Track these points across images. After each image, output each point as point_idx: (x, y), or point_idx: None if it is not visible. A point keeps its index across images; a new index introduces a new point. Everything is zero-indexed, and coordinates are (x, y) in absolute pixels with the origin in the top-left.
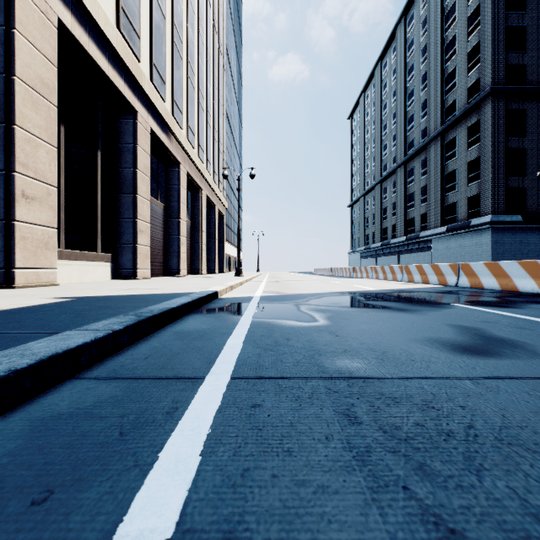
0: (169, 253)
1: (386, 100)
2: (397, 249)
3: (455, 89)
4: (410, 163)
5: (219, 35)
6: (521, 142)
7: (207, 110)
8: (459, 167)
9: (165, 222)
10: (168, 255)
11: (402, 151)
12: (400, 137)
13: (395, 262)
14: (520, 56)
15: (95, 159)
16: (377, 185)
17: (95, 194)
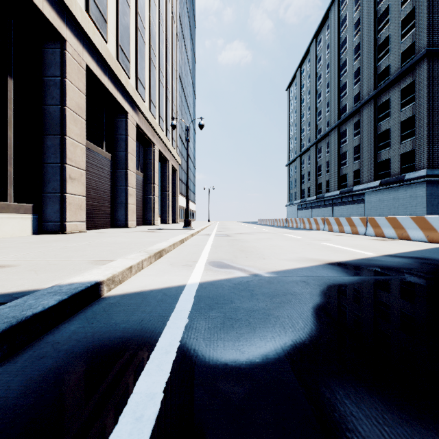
0: (116, 204)
1: (320, 72)
2: (331, 201)
3: (387, 56)
4: (343, 125)
5: (173, 4)
6: None
7: (159, 69)
8: (392, 126)
9: (112, 172)
10: (115, 206)
11: (335, 115)
12: (334, 103)
13: (329, 213)
14: None
15: (5, 88)
16: (312, 146)
17: (5, 131)
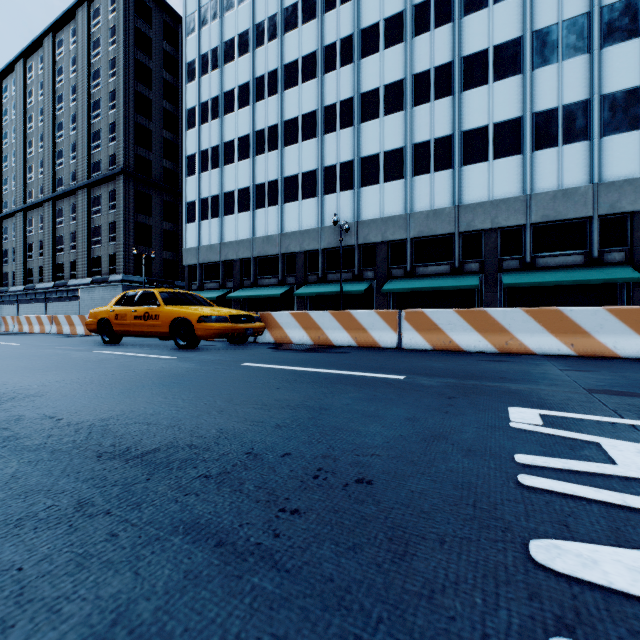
0: None
1: (32, 112)
2: (45, 296)
3: (100, 150)
4: (60, 202)
5: None
6: (149, 220)
7: None
8: (103, 225)
9: None
10: None
11: (50, 184)
12: (48, 167)
13: (42, 311)
14: (147, 152)
15: None
16: (20, 212)
17: None
